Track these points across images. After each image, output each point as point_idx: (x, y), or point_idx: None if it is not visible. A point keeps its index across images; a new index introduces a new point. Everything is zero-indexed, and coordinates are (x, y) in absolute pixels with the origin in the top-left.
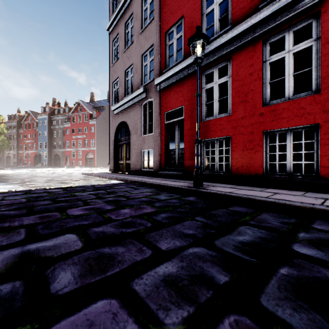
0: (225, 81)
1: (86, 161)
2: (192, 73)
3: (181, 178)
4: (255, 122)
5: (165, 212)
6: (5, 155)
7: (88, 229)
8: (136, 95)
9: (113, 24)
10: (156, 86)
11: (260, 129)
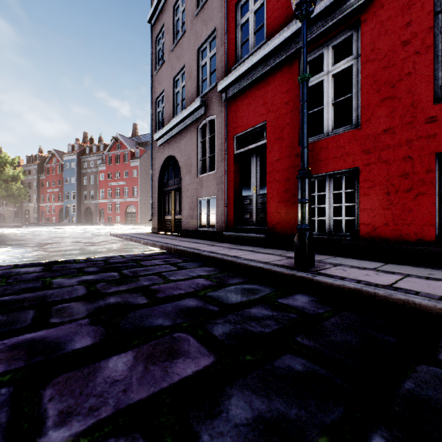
0: (347, 67)
1: (126, 216)
2: (281, 63)
3: (263, 245)
4: (417, 137)
5: (244, 377)
6: (24, 209)
7: None
8: (189, 112)
9: (157, 12)
10: (220, 94)
11: (428, 150)
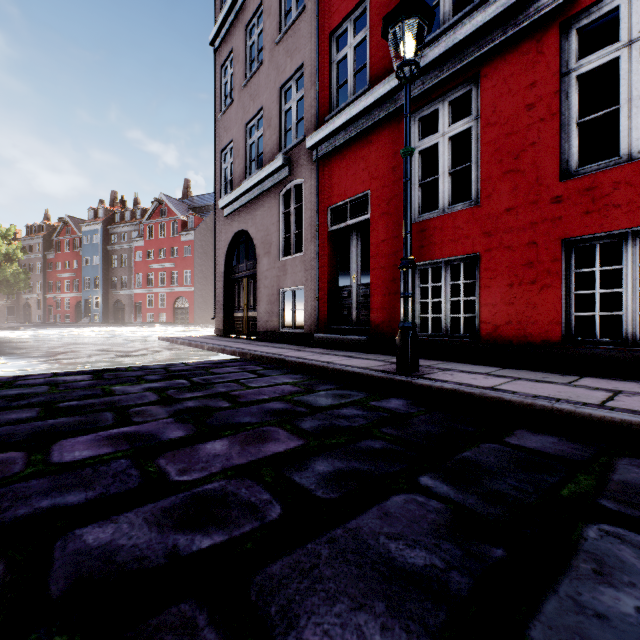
0: (465, 129)
1: (175, 313)
2: (388, 118)
3: (365, 349)
4: (542, 219)
5: (328, 451)
6: (22, 302)
7: (65, 530)
8: (268, 173)
9: (223, 32)
10: (310, 151)
11: (554, 235)
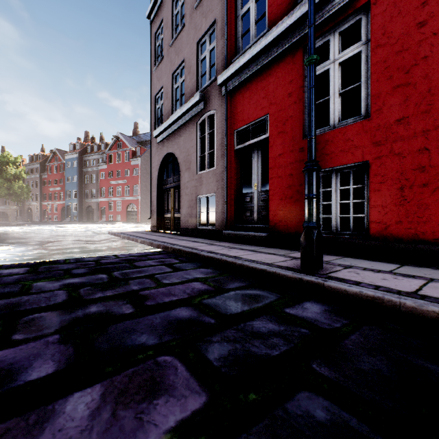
0: (355, 54)
1: (127, 214)
2: (284, 53)
3: (265, 244)
4: (434, 126)
5: (246, 432)
6: (26, 207)
7: None
8: (188, 107)
9: (156, 7)
10: (220, 88)
11: None
